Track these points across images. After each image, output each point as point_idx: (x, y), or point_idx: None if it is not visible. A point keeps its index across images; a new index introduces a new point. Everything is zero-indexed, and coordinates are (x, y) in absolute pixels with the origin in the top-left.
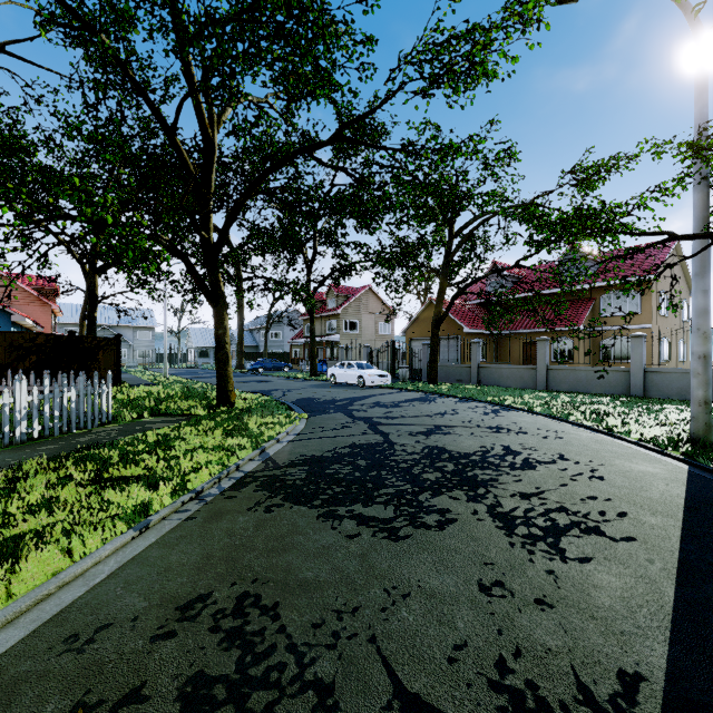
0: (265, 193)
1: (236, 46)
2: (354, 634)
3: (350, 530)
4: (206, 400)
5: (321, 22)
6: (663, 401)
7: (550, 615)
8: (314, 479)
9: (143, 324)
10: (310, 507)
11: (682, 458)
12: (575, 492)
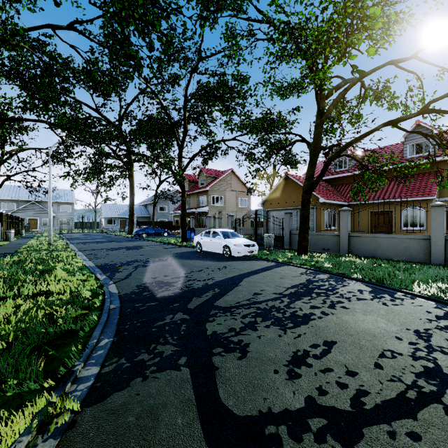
0: None
1: None
2: None
3: None
4: None
5: None
6: None
7: None
8: None
9: (64, 200)
10: None
11: None
12: None
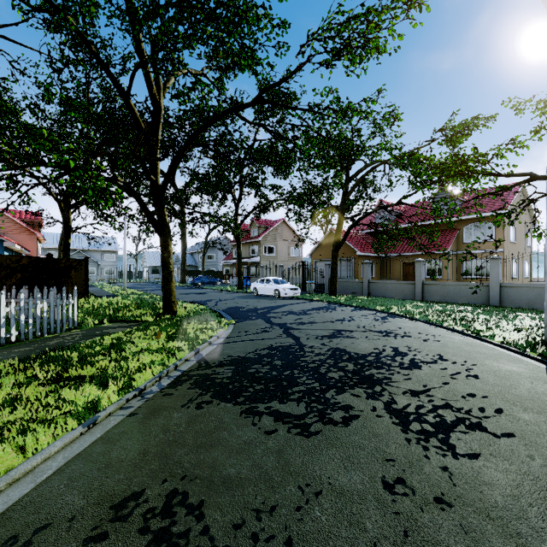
0: (201, 144)
1: (176, 24)
2: (272, 536)
3: (268, 426)
4: (155, 309)
5: (245, 6)
6: (516, 310)
7: (450, 515)
8: (238, 378)
9: (108, 249)
10: (234, 404)
11: (540, 359)
12: (456, 390)
